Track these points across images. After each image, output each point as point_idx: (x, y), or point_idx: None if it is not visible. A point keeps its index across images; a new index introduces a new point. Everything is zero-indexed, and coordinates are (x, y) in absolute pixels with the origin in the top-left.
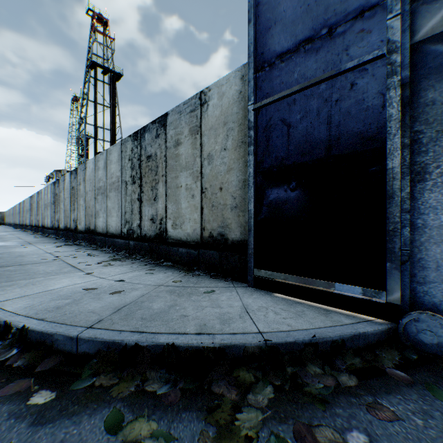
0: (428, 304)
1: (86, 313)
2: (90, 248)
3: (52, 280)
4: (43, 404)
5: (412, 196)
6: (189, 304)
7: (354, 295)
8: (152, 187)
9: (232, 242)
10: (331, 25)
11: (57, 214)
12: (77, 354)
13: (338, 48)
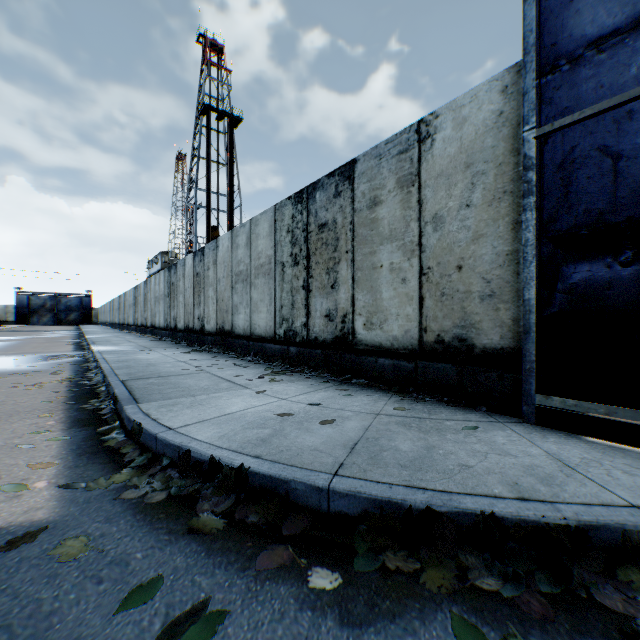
0: None
1: (310, 452)
2: (227, 355)
3: (219, 399)
4: (333, 591)
5: None
6: (453, 446)
7: None
8: (328, 270)
9: (482, 351)
10: None
11: (172, 310)
12: (328, 514)
13: None
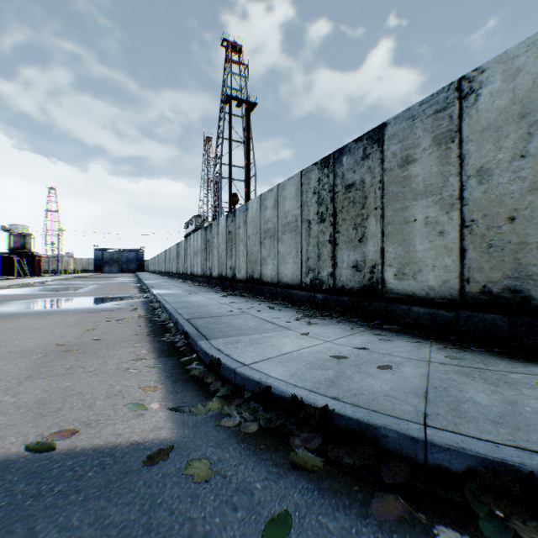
0: None
1: (384, 397)
2: (257, 299)
3: (271, 339)
4: None
5: None
6: (537, 403)
7: None
8: (356, 225)
9: None
10: None
11: (208, 262)
12: (425, 465)
13: None
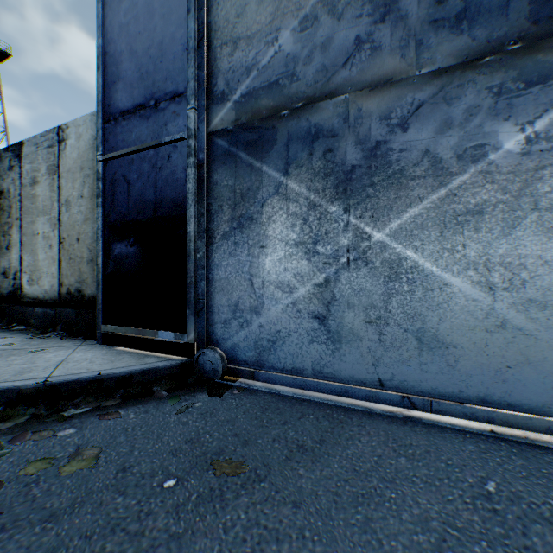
0: (215, 341)
1: None
2: None
3: None
4: None
5: (207, 255)
6: None
7: (169, 339)
8: (5, 233)
9: (89, 298)
10: (157, 99)
11: None
12: None
13: (161, 121)
